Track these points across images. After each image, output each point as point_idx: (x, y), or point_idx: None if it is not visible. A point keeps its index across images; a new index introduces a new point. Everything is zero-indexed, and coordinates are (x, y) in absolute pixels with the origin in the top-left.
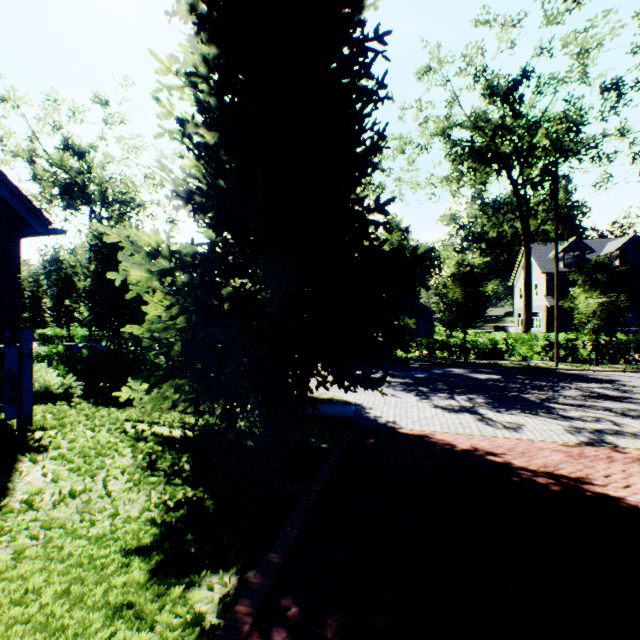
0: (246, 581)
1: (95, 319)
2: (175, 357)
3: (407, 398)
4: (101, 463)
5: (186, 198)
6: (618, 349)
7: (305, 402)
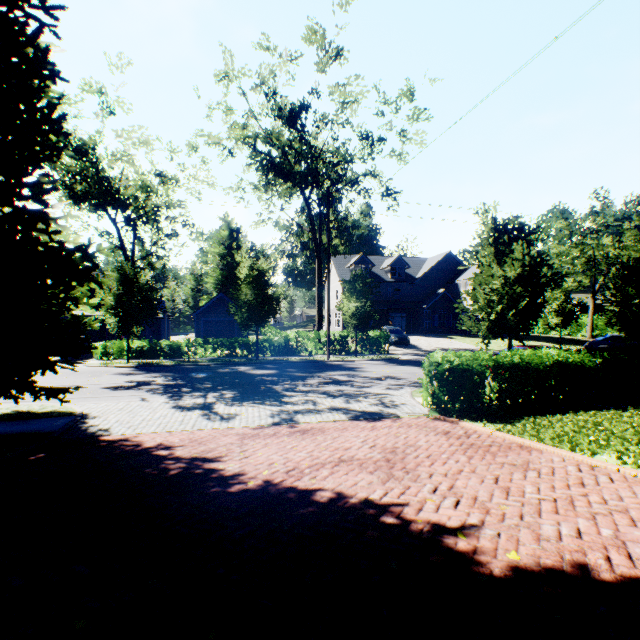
0: None
1: None
2: None
3: (155, 401)
4: None
5: None
6: (374, 343)
7: None
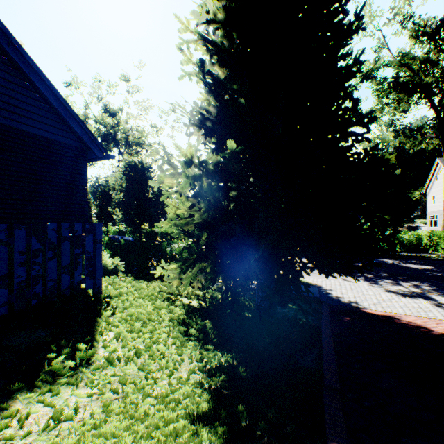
0: None
1: (125, 219)
2: (202, 245)
3: (358, 282)
4: (152, 327)
5: (200, 124)
6: None
7: (299, 285)
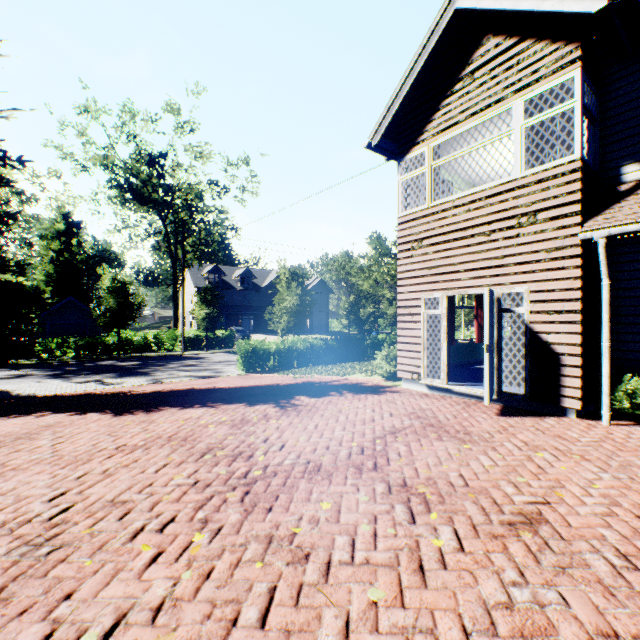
0: None
1: None
2: None
3: (52, 381)
4: None
5: None
6: (223, 340)
7: None
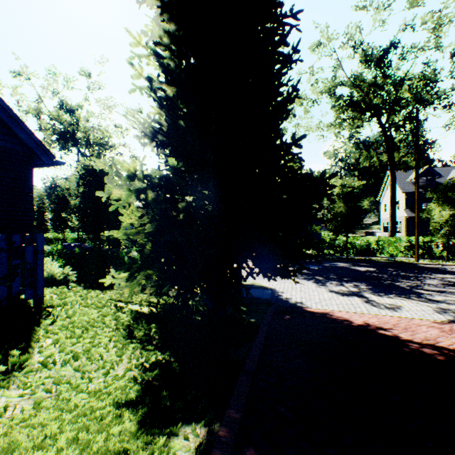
0: (213, 432)
1: (83, 226)
2: (147, 254)
3: (308, 284)
4: (94, 333)
5: (152, 137)
6: None
7: (240, 288)
